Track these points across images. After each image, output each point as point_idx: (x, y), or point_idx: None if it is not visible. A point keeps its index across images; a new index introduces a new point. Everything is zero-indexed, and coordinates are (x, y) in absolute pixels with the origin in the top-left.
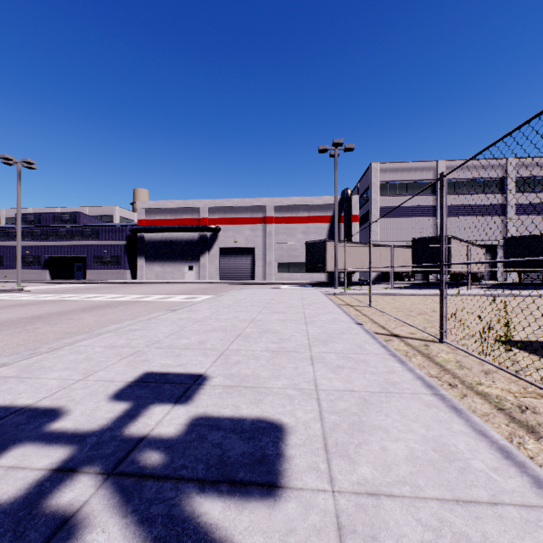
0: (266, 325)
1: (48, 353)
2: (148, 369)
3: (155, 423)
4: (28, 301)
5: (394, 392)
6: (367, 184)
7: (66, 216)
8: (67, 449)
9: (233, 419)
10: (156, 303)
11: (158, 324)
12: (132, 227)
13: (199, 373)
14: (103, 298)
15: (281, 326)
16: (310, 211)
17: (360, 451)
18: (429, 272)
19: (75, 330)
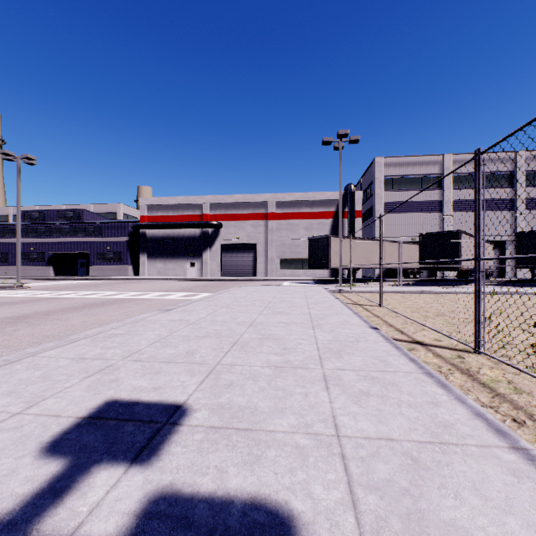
0: (268, 329)
1: (0, 367)
2: (113, 395)
3: (88, 511)
4: (22, 299)
5: (453, 443)
6: (371, 179)
7: (70, 213)
8: None
9: (213, 502)
10: (152, 301)
11: (145, 327)
12: (134, 224)
13: (178, 403)
14: (99, 295)
15: (284, 330)
16: (312, 207)
17: None
18: (438, 269)
19: (55, 333)
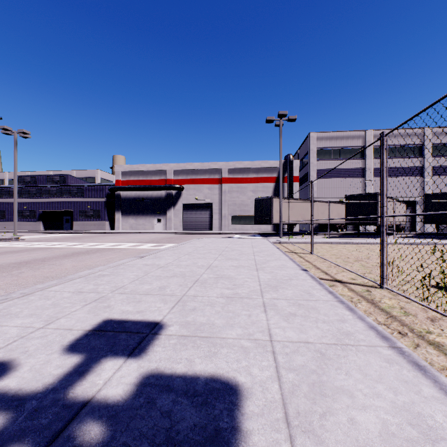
0: (221, 271)
1: (19, 298)
2: (108, 316)
3: (103, 382)
4: (20, 248)
5: (350, 344)
6: (306, 150)
7: (57, 178)
8: (0, 418)
9: (186, 377)
10: (128, 250)
11: (125, 270)
12: (111, 187)
13: (156, 321)
14: (83, 245)
15: (234, 272)
16: (258, 173)
17: (326, 425)
18: (360, 224)
19: (53, 274)
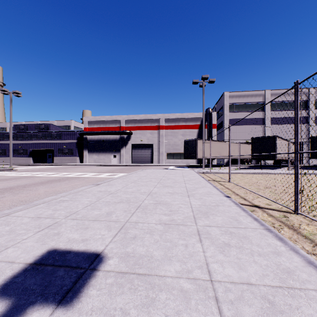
0: (160, 197)
1: None
2: (54, 245)
3: None
4: (11, 177)
5: (297, 287)
6: (221, 105)
7: (42, 126)
8: None
9: None
10: (89, 178)
11: (82, 196)
12: (80, 132)
13: (97, 252)
14: (58, 175)
15: (170, 198)
16: (186, 122)
17: None
18: (262, 159)
19: (27, 199)
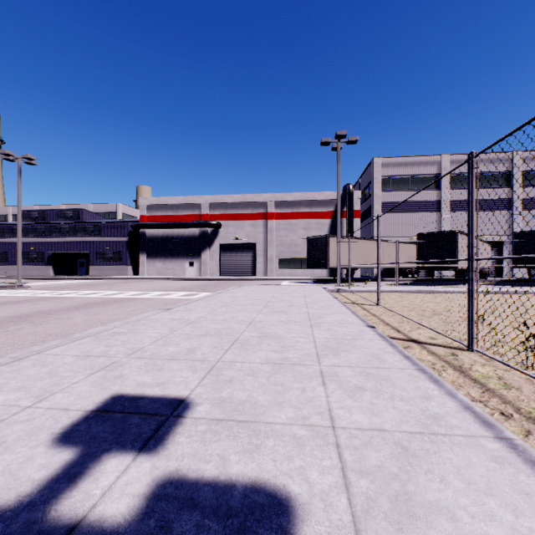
0: (267, 328)
1: (8, 364)
2: (119, 390)
3: (101, 493)
4: (23, 298)
5: (441, 433)
6: (369, 179)
7: (69, 213)
8: None
9: (217, 485)
10: (153, 300)
11: (146, 326)
12: (134, 224)
13: (181, 397)
14: (99, 294)
15: (283, 329)
16: (311, 207)
17: None
18: (435, 268)
19: (58, 331)
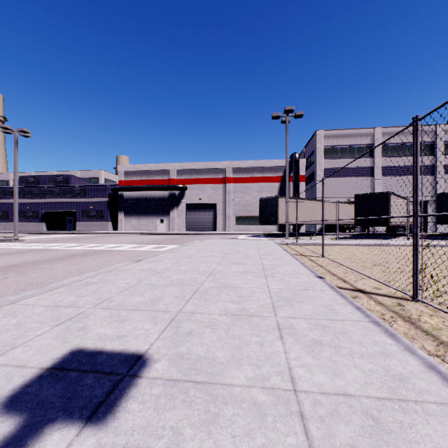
0: (225, 278)
1: None
2: (79, 344)
3: None
4: (16, 250)
5: (411, 399)
6: (313, 149)
7: (60, 178)
8: None
9: None
10: (127, 252)
11: (117, 276)
12: (113, 187)
13: (139, 353)
14: (82, 247)
15: (240, 279)
16: (263, 172)
17: None
18: (370, 225)
19: (40, 280)
